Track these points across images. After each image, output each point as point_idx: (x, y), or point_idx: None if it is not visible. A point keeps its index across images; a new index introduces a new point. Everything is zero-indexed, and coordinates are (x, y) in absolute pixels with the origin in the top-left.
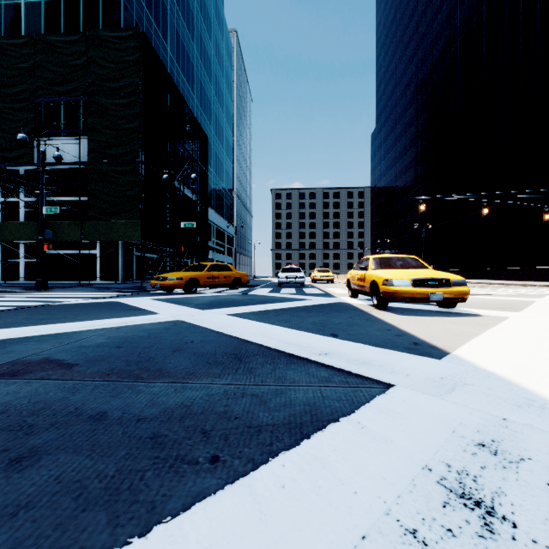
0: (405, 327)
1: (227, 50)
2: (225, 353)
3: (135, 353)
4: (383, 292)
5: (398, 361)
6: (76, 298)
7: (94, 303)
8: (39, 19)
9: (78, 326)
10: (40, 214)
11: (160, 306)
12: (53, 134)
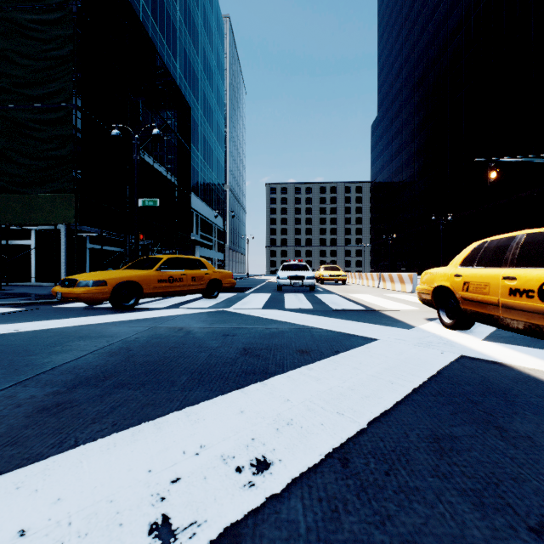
0: None
1: (218, 25)
2: None
3: None
4: None
5: None
6: None
7: None
8: None
9: None
10: None
11: None
12: None
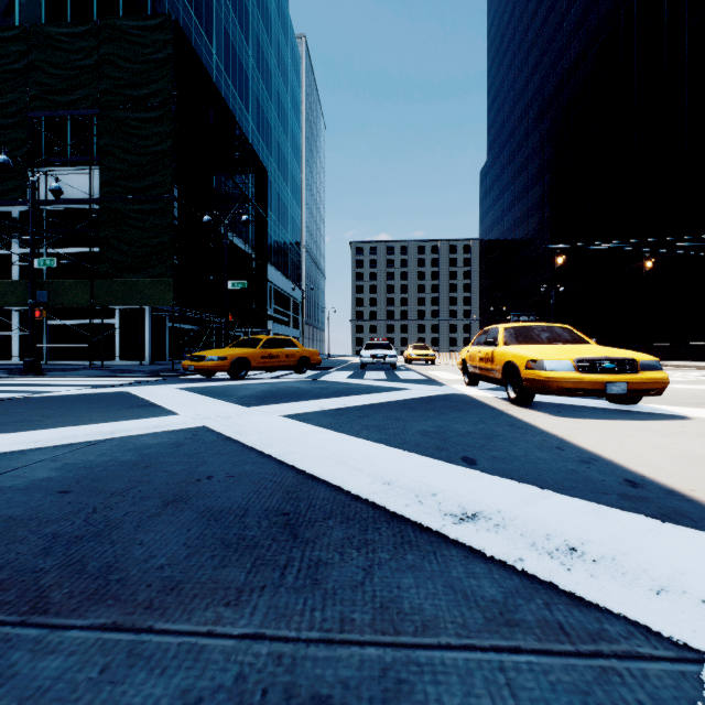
0: (583, 441)
1: (293, 58)
2: (265, 512)
3: (83, 511)
4: (527, 379)
5: (642, 543)
6: (70, 387)
7: (92, 394)
8: (38, 8)
9: (28, 439)
10: (30, 269)
11: (185, 400)
12: (57, 163)
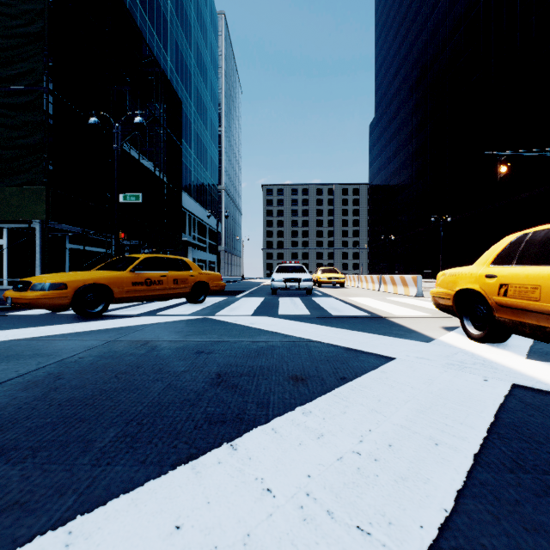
0: None
1: (212, 20)
2: None
3: None
4: None
5: None
6: None
7: None
8: None
9: None
10: None
11: None
12: None
